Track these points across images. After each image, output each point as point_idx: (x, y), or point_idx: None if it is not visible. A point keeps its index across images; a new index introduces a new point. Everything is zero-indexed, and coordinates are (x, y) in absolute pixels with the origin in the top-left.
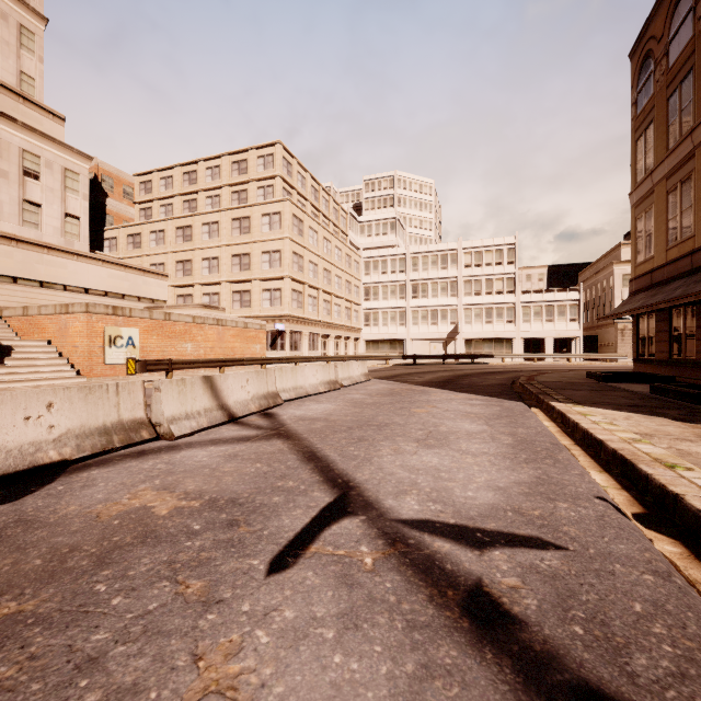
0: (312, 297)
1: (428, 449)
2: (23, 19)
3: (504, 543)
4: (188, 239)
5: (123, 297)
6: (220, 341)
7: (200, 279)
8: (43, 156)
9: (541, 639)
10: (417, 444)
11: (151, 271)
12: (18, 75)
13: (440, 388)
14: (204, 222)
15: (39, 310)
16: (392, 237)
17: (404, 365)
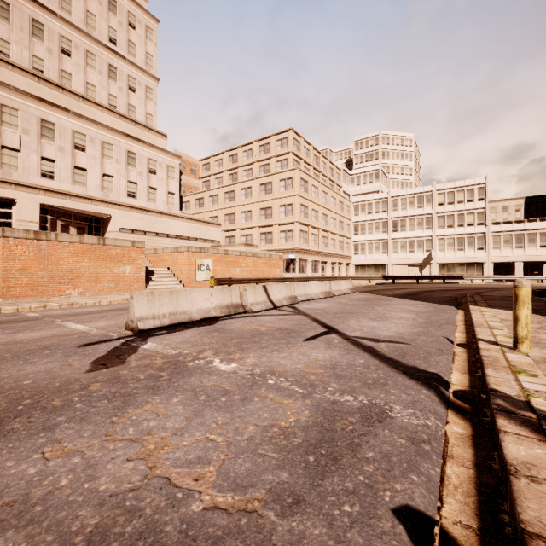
0: (314, 235)
1: (374, 321)
2: (147, 82)
3: (387, 342)
4: (232, 199)
5: (196, 240)
6: (255, 266)
7: (240, 226)
8: (158, 160)
9: (383, 353)
10: (369, 319)
11: (212, 222)
12: (145, 115)
13: (402, 298)
14: (242, 188)
15: (163, 250)
16: (377, 184)
17: (384, 284)
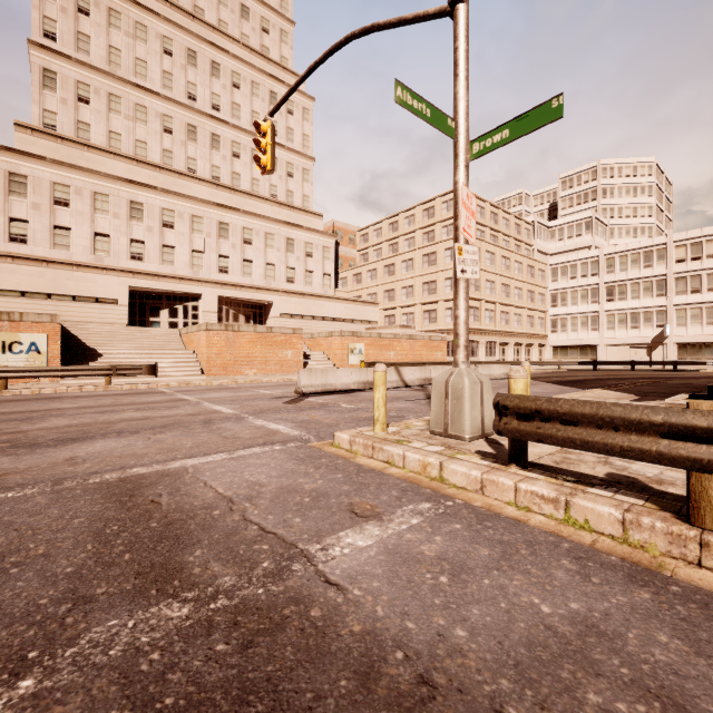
0: (489, 310)
1: None
2: (304, 164)
3: None
4: (392, 274)
5: (352, 321)
6: (412, 350)
7: (400, 303)
8: (314, 242)
9: None
10: None
11: (368, 301)
12: (302, 198)
13: (554, 383)
14: (403, 260)
15: (319, 335)
16: (587, 237)
17: (581, 370)
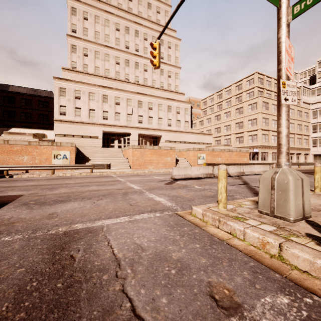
0: (274, 136)
1: None
2: (176, 71)
3: None
4: (219, 119)
5: (199, 143)
6: (230, 157)
7: (223, 134)
8: (180, 107)
9: (256, 190)
10: None
11: (207, 133)
12: (175, 86)
13: None
14: (224, 112)
15: (182, 150)
16: None
17: None
